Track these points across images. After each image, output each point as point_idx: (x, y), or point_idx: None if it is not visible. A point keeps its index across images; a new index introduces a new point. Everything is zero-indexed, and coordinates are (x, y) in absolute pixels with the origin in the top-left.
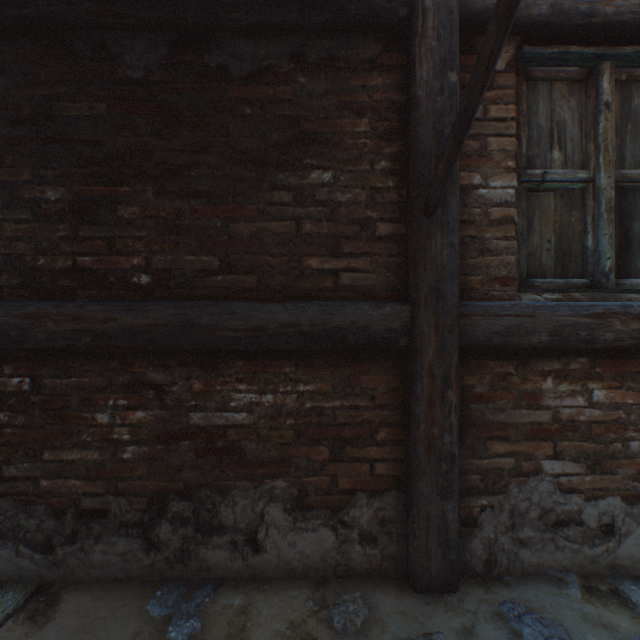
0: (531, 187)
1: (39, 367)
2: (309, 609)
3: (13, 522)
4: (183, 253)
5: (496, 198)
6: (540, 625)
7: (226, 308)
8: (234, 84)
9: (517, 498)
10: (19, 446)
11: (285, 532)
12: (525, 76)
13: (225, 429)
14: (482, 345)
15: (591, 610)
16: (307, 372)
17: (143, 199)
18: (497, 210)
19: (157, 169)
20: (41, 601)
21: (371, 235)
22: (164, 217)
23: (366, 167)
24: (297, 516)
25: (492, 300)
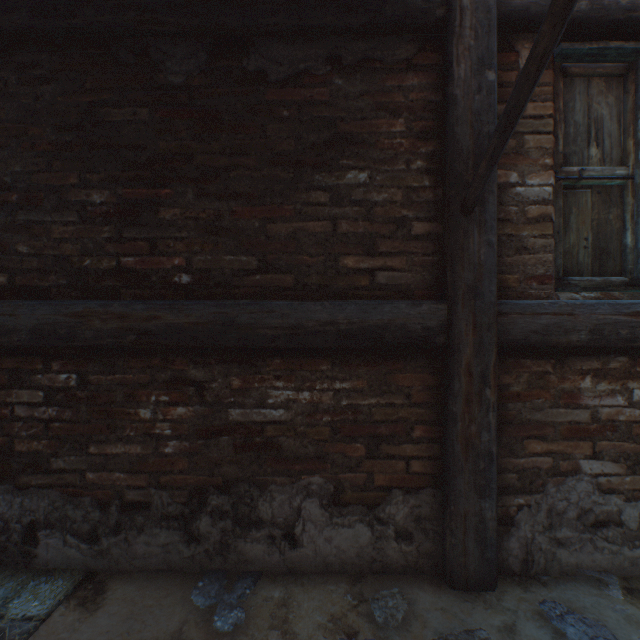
0: (568, 184)
1: (85, 364)
2: (348, 603)
3: (61, 513)
4: (222, 253)
5: (533, 196)
6: (584, 625)
7: (265, 307)
8: (272, 87)
9: (555, 498)
10: (66, 440)
11: (321, 527)
12: (562, 73)
13: (263, 425)
14: (520, 343)
15: (634, 612)
16: (343, 370)
17: (184, 201)
18: (534, 208)
19: (197, 172)
20: (89, 589)
21: (407, 234)
22: (204, 218)
23: (402, 167)
24: (333, 512)
25: (529, 298)
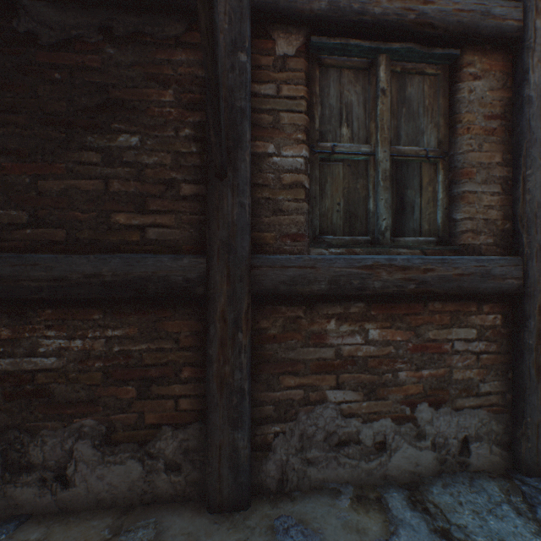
0: (324, 157)
1: None
2: (102, 538)
3: None
4: None
5: (288, 165)
6: (301, 535)
7: (29, 260)
8: (43, 50)
9: (306, 424)
10: None
11: (94, 466)
12: (318, 62)
13: (34, 373)
14: (271, 293)
15: (353, 517)
16: (116, 318)
17: None
18: (289, 176)
19: None
20: None
21: (176, 195)
22: None
23: (171, 133)
24: (106, 451)
25: (284, 254)
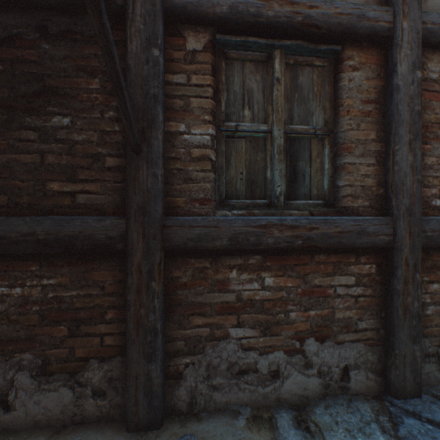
0: (229, 135)
1: None
2: None
3: None
4: None
5: (197, 142)
6: None
7: None
8: None
9: (212, 356)
10: None
11: (32, 393)
12: (224, 56)
13: None
14: (180, 248)
15: (247, 435)
16: (50, 270)
17: None
18: (197, 150)
19: None
20: None
21: (102, 166)
22: None
23: (98, 115)
24: (42, 380)
25: (194, 215)
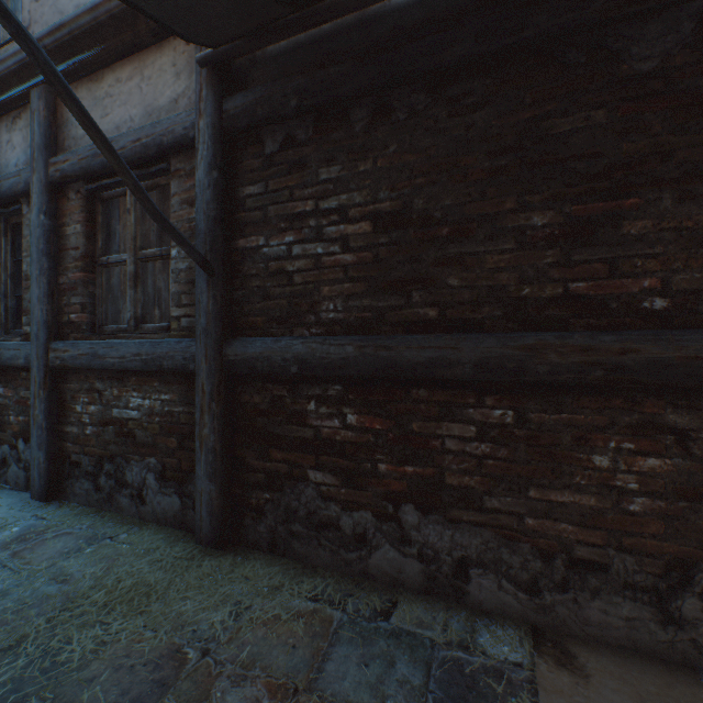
0: None
1: (522, 400)
2: None
3: (493, 554)
4: None
5: None
6: None
7: None
8: None
9: None
10: (500, 479)
11: None
12: None
13: None
14: None
15: None
16: None
17: (655, 210)
18: None
19: (676, 171)
20: (550, 647)
21: None
22: (687, 227)
23: None
24: None
25: None
